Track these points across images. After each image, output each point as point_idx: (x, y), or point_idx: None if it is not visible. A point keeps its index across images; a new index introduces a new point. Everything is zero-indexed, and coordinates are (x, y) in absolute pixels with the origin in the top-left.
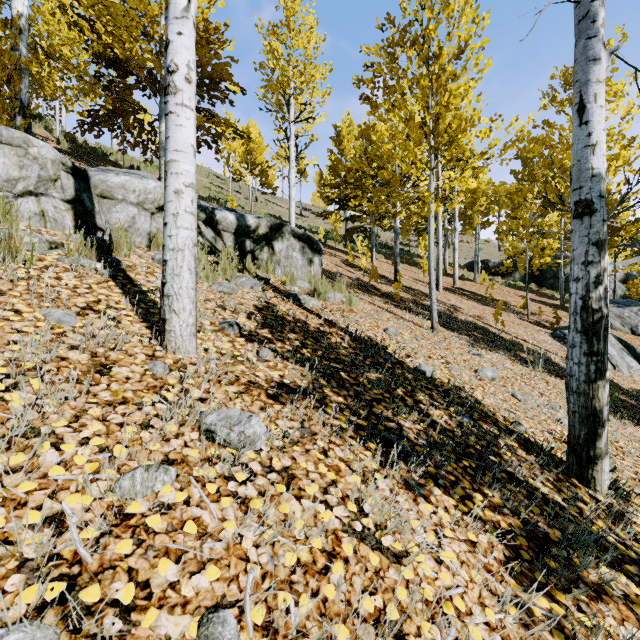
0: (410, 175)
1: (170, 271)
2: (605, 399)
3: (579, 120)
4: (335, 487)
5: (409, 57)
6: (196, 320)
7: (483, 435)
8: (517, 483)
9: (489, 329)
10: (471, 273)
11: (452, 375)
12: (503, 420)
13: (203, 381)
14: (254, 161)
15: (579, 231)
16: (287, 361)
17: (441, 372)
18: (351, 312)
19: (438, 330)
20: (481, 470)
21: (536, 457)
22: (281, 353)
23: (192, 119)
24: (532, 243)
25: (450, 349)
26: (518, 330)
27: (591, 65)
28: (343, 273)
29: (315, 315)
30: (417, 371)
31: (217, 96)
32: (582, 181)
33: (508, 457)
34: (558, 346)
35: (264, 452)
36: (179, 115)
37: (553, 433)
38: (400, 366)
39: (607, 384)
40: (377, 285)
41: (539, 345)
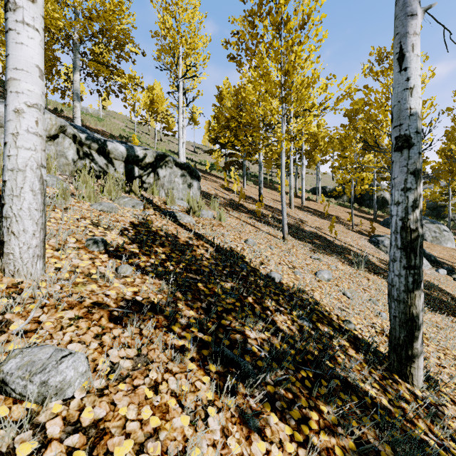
0: (271, 124)
1: (8, 192)
2: (421, 306)
3: (399, 67)
4: (155, 439)
5: (265, 25)
6: (44, 241)
7: (320, 337)
8: (349, 389)
9: (326, 237)
10: (314, 196)
11: (297, 279)
12: (336, 319)
13: (33, 309)
14: (156, 110)
15: (399, 162)
16: (147, 275)
17: (288, 276)
18: (220, 226)
19: (288, 239)
20: (317, 385)
21: (364, 355)
22: (143, 267)
23: (36, 39)
24: (356, 175)
25: (296, 255)
26: (346, 237)
27: (409, 19)
28: (219, 195)
29: (187, 230)
30: (268, 277)
31: (122, 55)
32: (402, 119)
33: (341, 359)
34: (374, 249)
35: (76, 400)
36: (19, 33)
37: (376, 331)
38: (254, 273)
39: (422, 293)
40: (245, 204)
41: (361, 249)
